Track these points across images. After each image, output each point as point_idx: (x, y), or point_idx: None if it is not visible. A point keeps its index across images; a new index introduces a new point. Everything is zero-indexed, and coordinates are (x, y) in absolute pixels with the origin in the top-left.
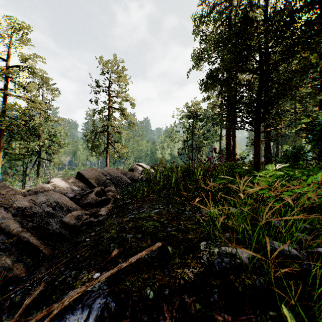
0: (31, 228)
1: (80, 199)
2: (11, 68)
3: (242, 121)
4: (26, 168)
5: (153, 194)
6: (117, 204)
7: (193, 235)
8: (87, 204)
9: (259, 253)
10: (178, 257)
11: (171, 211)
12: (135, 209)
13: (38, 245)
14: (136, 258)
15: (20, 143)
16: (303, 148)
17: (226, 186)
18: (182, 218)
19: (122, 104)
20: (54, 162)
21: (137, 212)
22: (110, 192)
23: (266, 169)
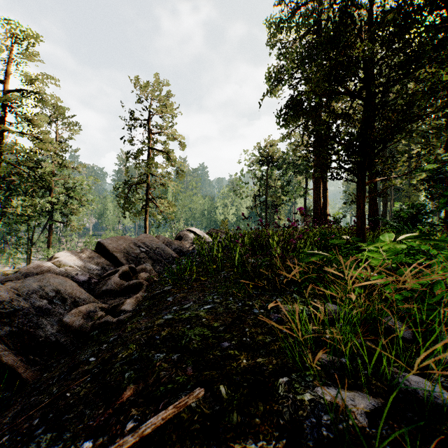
0: (8, 336)
1: (97, 284)
2: (9, 92)
3: (340, 166)
4: (33, 234)
5: (206, 278)
6: (153, 291)
7: (266, 357)
8: (107, 292)
9: (383, 398)
10: (238, 411)
11: (232, 307)
12: (176, 303)
13: (16, 364)
14: (153, 426)
15: (23, 199)
16: (424, 207)
17: (316, 264)
18: (248, 320)
19: (167, 144)
20: (72, 226)
21: (178, 308)
22: (144, 273)
23: (378, 239)
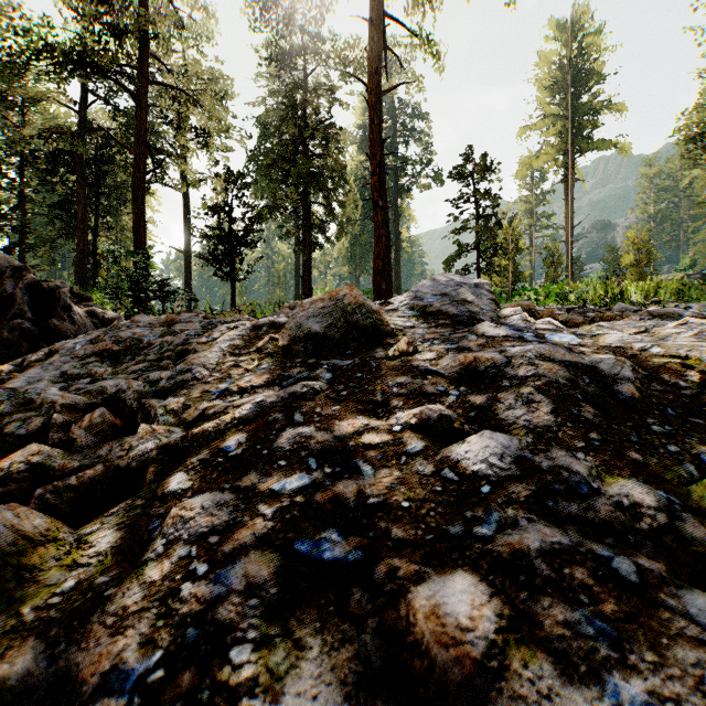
0: None
1: None
2: None
3: None
4: None
5: None
6: None
7: None
8: None
9: None
10: None
11: None
12: None
13: None
14: None
15: None
16: None
17: None
18: None
19: None
20: None
21: None
22: None
23: None
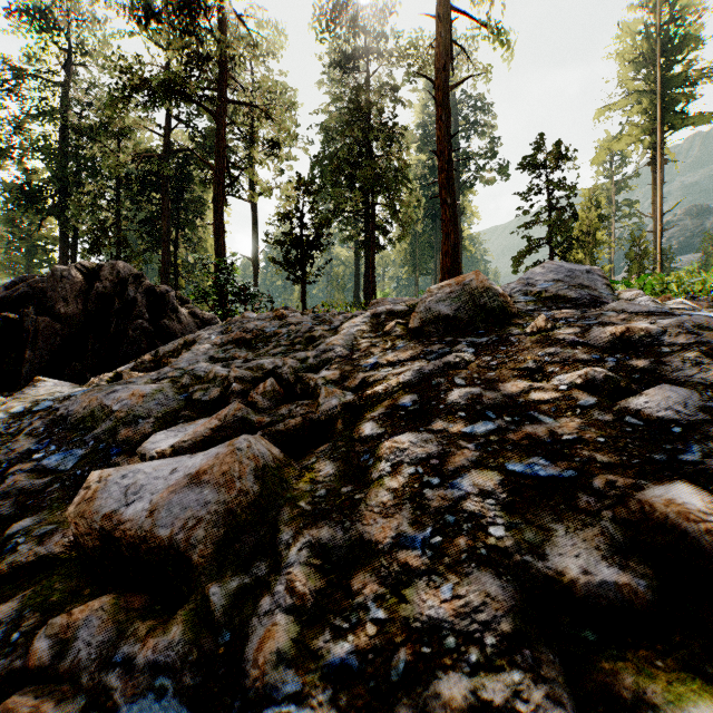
0: None
1: None
2: None
3: None
4: None
5: None
6: None
7: None
8: None
9: None
10: None
11: None
12: None
13: None
14: None
15: None
16: None
17: None
18: None
19: None
20: None
21: None
22: None
23: None
